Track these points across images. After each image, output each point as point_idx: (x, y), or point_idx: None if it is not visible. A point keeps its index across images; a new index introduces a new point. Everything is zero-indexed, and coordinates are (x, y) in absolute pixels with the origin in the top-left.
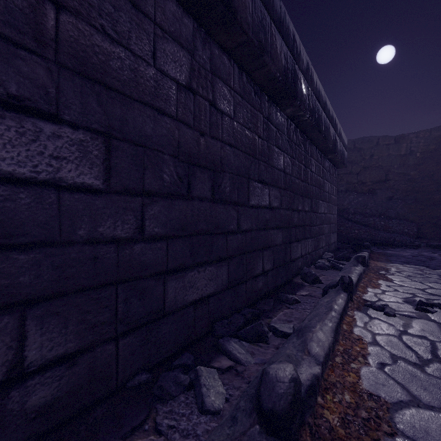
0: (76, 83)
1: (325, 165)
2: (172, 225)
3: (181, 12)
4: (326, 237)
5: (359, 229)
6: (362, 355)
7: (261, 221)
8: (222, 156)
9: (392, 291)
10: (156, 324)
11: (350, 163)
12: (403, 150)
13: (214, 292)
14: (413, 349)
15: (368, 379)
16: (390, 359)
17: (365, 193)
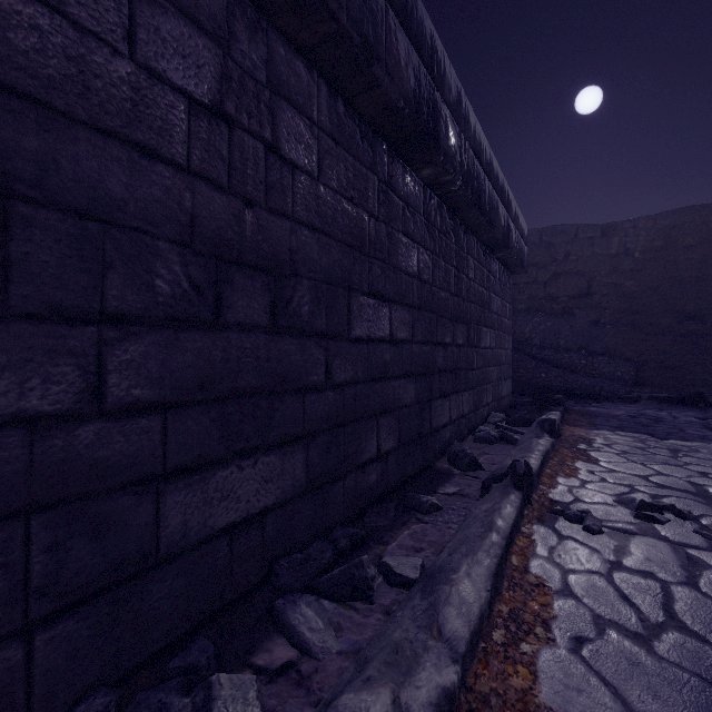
0: None
1: (492, 268)
2: (178, 381)
3: None
4: (495, 387)
5: (547, 371)
6: (542, 620)
7: (375, 365)
8: (293, 247)
9: (597, 482)
10: (135, 584)
11: (534, 267)
12: (614, 247)
13: (276, 503)
14: (633, 602)
15: (552, 678)
16: (592, 627)
17: (557, 315)
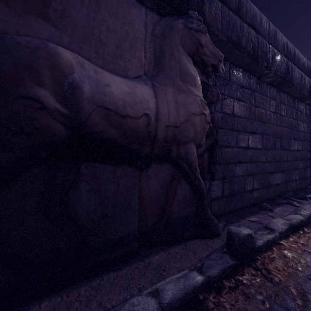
0: (258, 124)
1: None
2: (271, 158)
3: (273, 88)
4: None
5: None
6: None
7: (294, 157)
8: (282, 132)
9: None
10: (269, 187)
11: None
12: None
13: (280, 183)
14: None
15: None
16: None
17: None
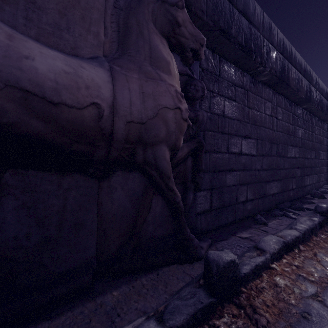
0: (252, 127)
1: (324, 127)
2: (267, 165)
3: (269, 89)
4: (325, 175)
5: None
6: None
7: (291, 164)
8: (279, 138)
9: None
10: (264, 198)
11: None
12: None
13: (277, 192)
14: None
15: None
16: None
17: None
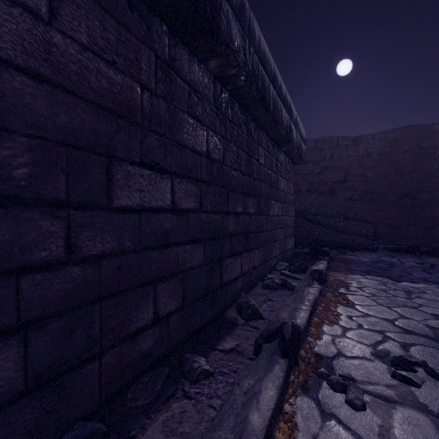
0: None
1: (280, 158)
2: None
3: None
4: (281, 243)
5: (319, 230)
6: None
7: (151, 234)
8: None
9: (355, 330)
10: None
11: (311, 163)
12: (361, 151)
13: None
14: None
15: None
16: None
17: (326, 194)
